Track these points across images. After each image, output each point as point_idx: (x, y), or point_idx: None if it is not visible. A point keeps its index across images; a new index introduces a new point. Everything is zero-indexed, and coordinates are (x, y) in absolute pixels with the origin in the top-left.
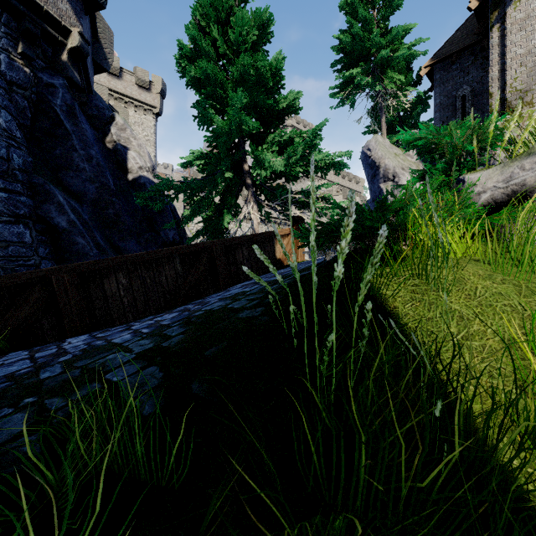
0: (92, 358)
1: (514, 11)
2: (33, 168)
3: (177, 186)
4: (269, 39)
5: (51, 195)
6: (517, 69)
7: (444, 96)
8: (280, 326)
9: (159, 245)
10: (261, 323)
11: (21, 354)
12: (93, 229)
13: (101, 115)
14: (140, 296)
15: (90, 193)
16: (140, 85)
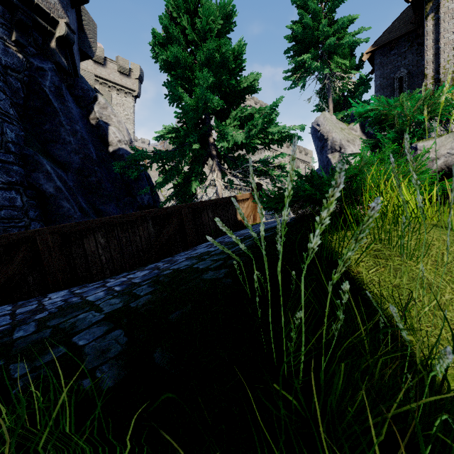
0: (65, 317)
1: (447, 1)
2: (24, 141)
3: (151, 156)
4: (231, 28)
5: (40, 165)
6: (449, 53)
7: (383, 78)
8: (243, 289)
9: (136, 208)
10: (225, 286)
11: (5, 309)
12: (77, 195)
13: (86, 95)
14: (116, 254)
15: (74, 163)
16: (121, 71)
